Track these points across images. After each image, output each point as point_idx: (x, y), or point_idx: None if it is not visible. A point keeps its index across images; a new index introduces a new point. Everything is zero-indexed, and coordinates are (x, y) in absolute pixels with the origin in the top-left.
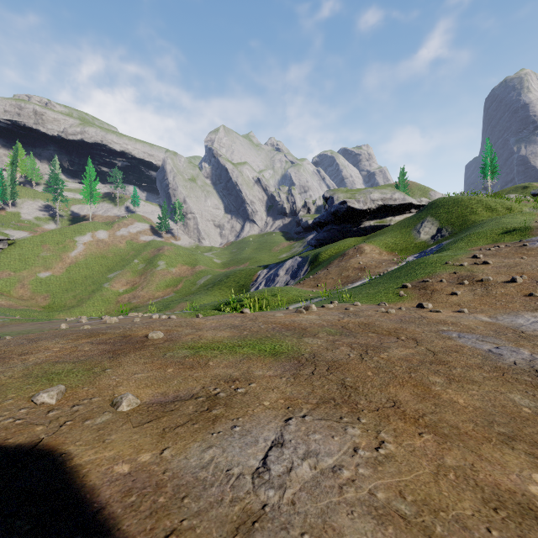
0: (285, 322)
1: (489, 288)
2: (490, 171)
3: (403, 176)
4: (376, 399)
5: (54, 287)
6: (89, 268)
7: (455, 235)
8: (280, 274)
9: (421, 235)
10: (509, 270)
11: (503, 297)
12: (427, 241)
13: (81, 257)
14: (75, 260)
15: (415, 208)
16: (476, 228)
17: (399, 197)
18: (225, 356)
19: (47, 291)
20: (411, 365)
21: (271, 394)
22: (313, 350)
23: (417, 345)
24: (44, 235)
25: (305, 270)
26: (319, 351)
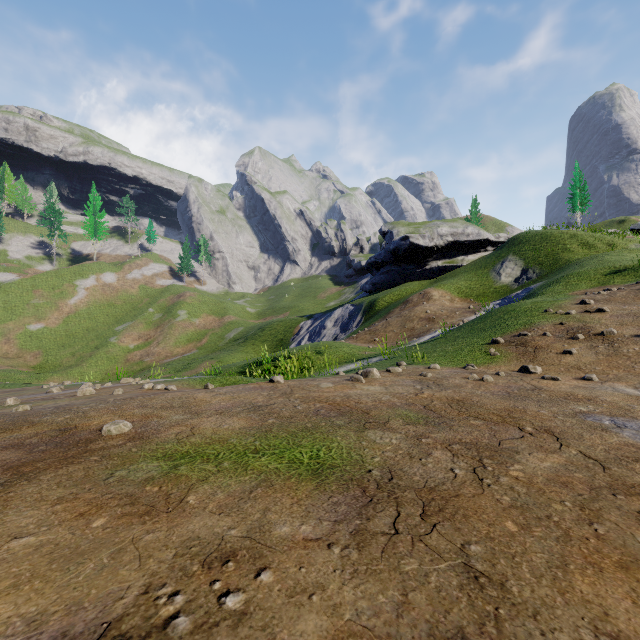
0: (335, 398)
1: (616, 345)
2: (579, 202)
3: (475, 208)
4: (567, 634)
5: (47, 343)
6: (92, 319)
7: (545, 277)
8: (327, 326)
9: (502, 278)
10: (637, 319)
11: (639, 357)
12: (510, 285)
13: (82, 305)
14: (74, 308)
15: (492, 246)
16: (573, 268)
17: (473, 232)
18: (224, 477)
19: (38, 347)
20: (579, 497)
21: (306, 619)
22: (386, 458)
23: (561, 446)
24: (36, 278)
25: (358, 321)
26: (397, 463)
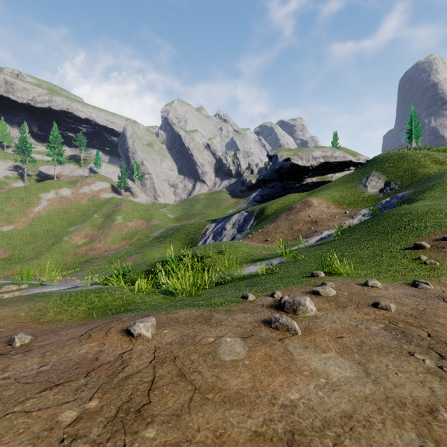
0: None
1: None
2: (414, 135)
3: (335, 140)
4: None
5: (15, 240)
6: (51, 222)
7: (409, 187)
8: (227, 228)
9: (368, 189)
10: None
11: None
12: (376, 194)
13: (44, 212)
14: (38, 215)
15: (354, 166)
16: (437, 178)
17: (340, 155)
18: None
19: (8, 244)
20: None
21: None
22: None
23: None
24: (9, 192)
25: (251, 224)
26: None
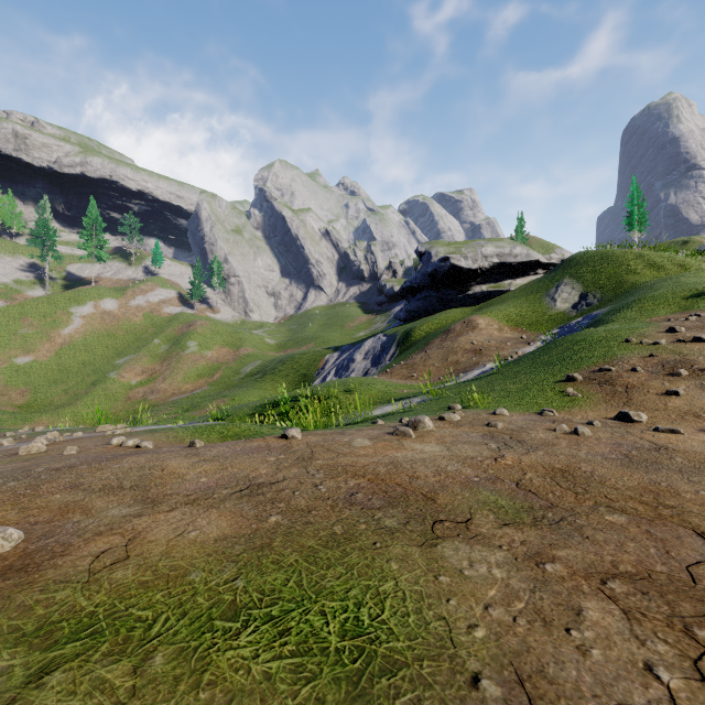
0: (377, 468)
1: None
2: (637, 220)
3: (520, 227)
4: None
5: (36, 378)
6: (89, 351)
7: (609, 303)
8: (356, 359)
9: (557, 304)
10: None
11: None
12: (567, 312)
13: (77, 336)
14: (69, 339)
15: (543, 268)
16: (643, 291)
17: (522, 253)
18: None
19: (26, 383)
20: None
21: None
22: (497, 631)
23: None
24: (24, 305)
25: (392, 353)
26: (525, 646)
